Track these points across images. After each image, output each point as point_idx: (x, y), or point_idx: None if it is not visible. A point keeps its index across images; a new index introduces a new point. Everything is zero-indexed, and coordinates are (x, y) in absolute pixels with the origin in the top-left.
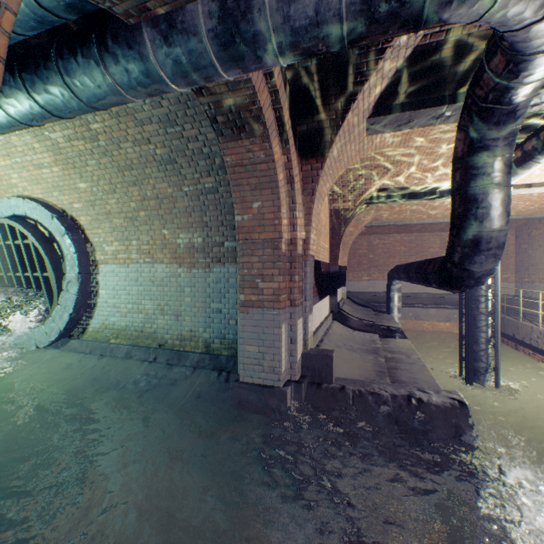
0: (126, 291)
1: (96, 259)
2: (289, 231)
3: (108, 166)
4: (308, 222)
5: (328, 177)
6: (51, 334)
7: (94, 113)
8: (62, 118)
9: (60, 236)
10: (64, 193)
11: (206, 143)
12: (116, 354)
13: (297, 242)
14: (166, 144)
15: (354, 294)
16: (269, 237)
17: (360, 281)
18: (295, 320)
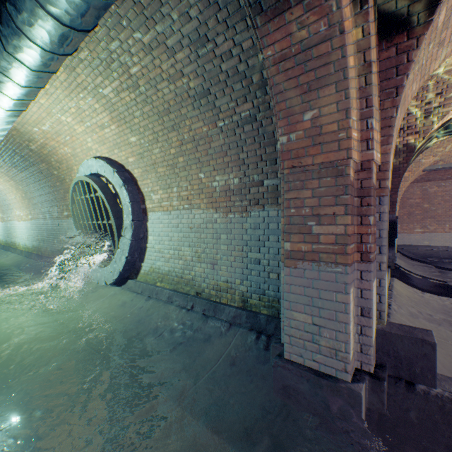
0: (168, 237)
1: (146, 208)
2: (359, 151)
3: (149, 114)
4: (387, 138)
5: (418, 70)
6: (114, 273)
7: (130, 53)
8: (74, 29)
9: (119, 188)
10: (121, 149)
11: (241, 57)
12: (160, 297)
13: (371, 166)
14: (198, 72)
15: (403, 247)
16: (328, 160)
17: (411, 234)
18: (368, 281)
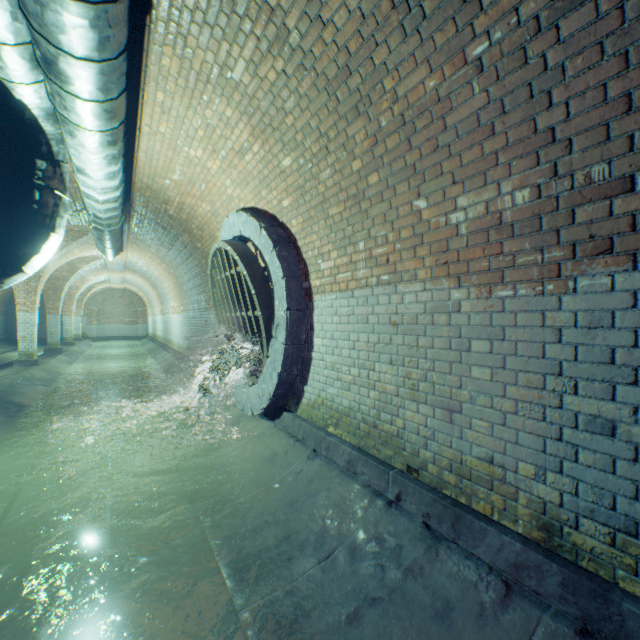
0: (348, 341)
1: (310, 287)
2: None
3: (310, 95)
4: None
5: None
6: (262, 398)
7: None
8: None
9: (268, 255)
10: (270, 188)
11: None
12: (332, 457)
13: None
14: None
15: None
16: None
17: None
18: None
